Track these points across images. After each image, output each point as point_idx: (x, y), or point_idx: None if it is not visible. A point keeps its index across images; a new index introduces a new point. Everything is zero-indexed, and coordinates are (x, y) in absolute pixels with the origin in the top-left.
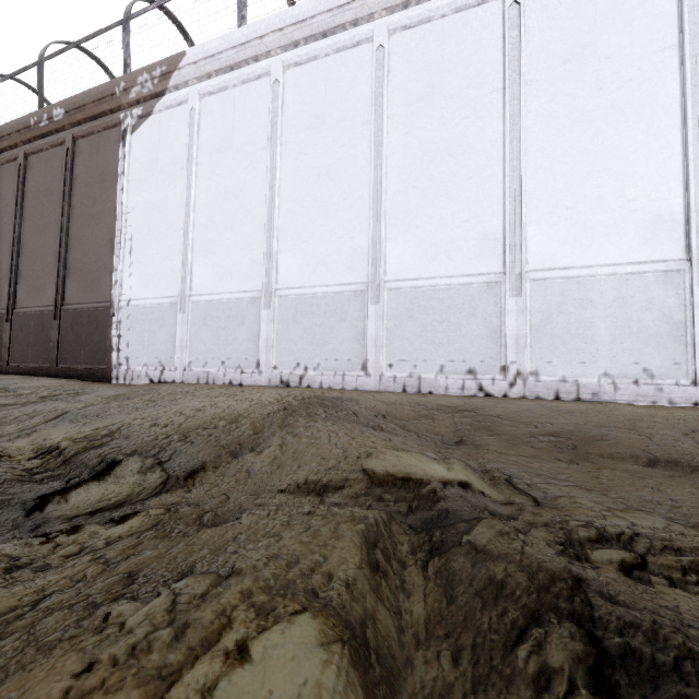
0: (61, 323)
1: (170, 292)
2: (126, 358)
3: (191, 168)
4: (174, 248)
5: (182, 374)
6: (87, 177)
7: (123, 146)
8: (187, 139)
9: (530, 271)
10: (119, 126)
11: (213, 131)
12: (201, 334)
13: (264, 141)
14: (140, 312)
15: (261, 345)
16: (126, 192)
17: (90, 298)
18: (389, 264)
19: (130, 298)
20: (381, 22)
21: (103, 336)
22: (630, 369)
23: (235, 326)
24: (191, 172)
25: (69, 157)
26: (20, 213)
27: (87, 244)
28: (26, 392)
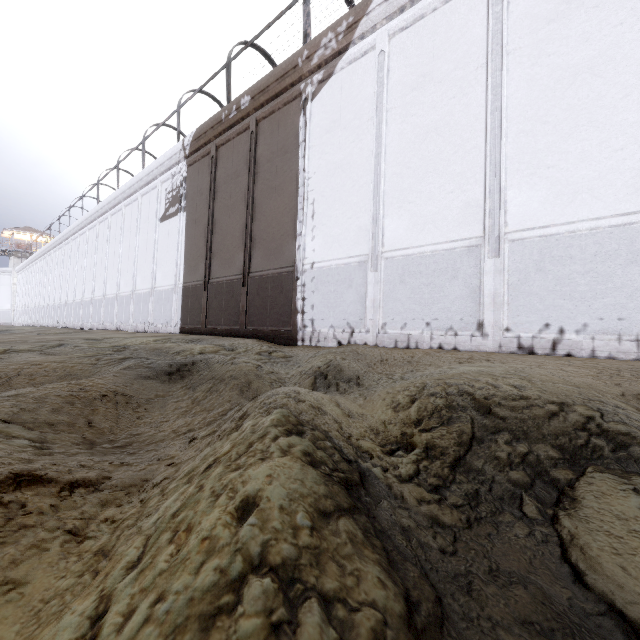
0: (248, 290)
1: (358, 250)
2: (310, 320)
3: (380, 116)
4: (360, 205)
5: (376, 336)
6: (269, 153)
7: (304, 115)
8: (375, 86)
9: None
10: (298, 97)
11: (406, 69)
12: (397, 293)
13: (479, 58)
14: (324, 274)
15: (485, 302)
16: (307, 159)
17: (273, 265)
18: None
19: (313, 261)
20: None
21: (287, 300)
22: None
23: (443, 281)
24: (380, 120)
25: (253, 139)
26: (213, 198)
27: (270, 215)
28: (242, 350)
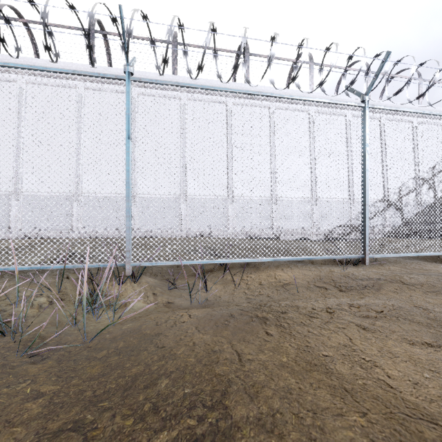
0: None
1: None
2: None
3: None
4: None
5: None
6: None
7: None
8: None
9: (138, 194)
10: None
11: None
12: None
13: (13, 115)
14: None
15: (12, 219)
16: None
17: None
18: (84, 186)
19: None
20: (81, 83)
21: None
22: (166, 227)
23: None
24: None
25: None
26: None
27: None
28: None
